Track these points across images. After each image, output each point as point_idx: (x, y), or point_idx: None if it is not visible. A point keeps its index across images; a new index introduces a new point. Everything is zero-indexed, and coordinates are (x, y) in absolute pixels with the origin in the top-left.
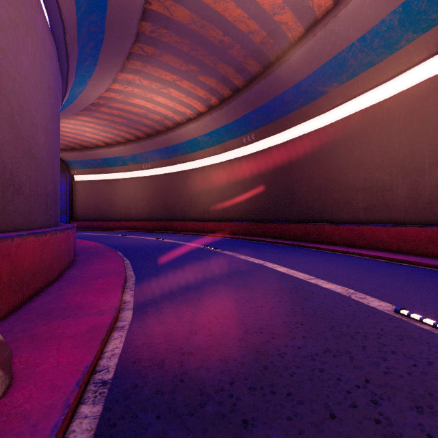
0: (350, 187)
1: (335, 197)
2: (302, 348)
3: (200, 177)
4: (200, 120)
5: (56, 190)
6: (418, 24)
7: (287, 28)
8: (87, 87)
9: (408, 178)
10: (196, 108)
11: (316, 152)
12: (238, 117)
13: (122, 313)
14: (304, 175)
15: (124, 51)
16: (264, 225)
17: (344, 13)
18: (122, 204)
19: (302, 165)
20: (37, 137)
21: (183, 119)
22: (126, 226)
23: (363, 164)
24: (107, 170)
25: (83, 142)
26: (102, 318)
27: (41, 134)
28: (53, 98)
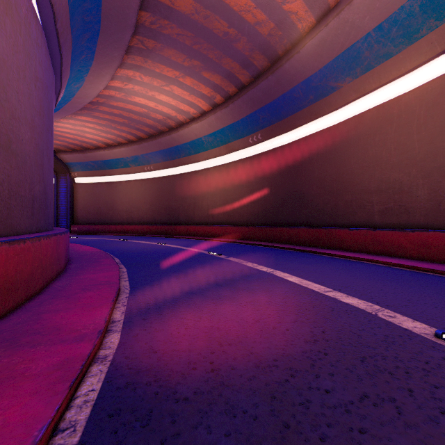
0: (364, 189)
1: (347, 199)
2: (331, 391)
3: (204, 179)
4: (204, 119)
5: (46, 192)
6: (442, 10)
7: (296, 18)
8: (84, 83)
9: (430, 178)
10: (199, 107)
11: (327, 152)
12: (244, 116)
13: (107, 337)
14: (314, 176)
15: (122, 44)
16: (271, 229)
17: None
18: (124, 208)
19: (311, 166)
20: (20, 132)
21: (187, 118)
22: (128, 230)
23: (379, 164)
24: (108, 172)
25: (84, 143)
26: (80, 346)
27: (25, 129)
28: (41, 90)
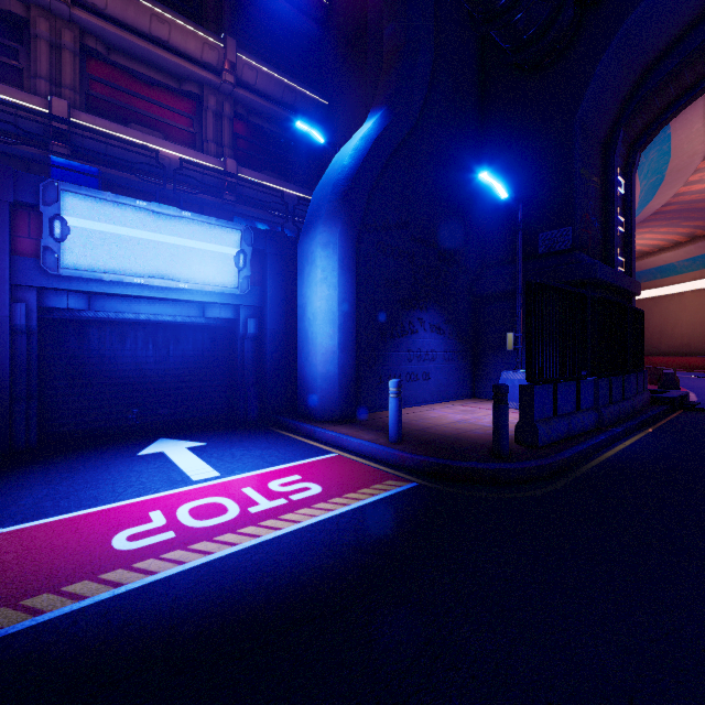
0: None
1: None
2: None
3: (676, 305)
4: (679, 249)
5: None
6: None
7: None
8: None
9: None
10: (673, 240)
11: None
12: None
13: None
14: None
15: None
16: None
17: None
18: None
19: None
20: None
21: (654, 249)
22: None
23: None
24: None
25: None
26: None
27: None
28: None
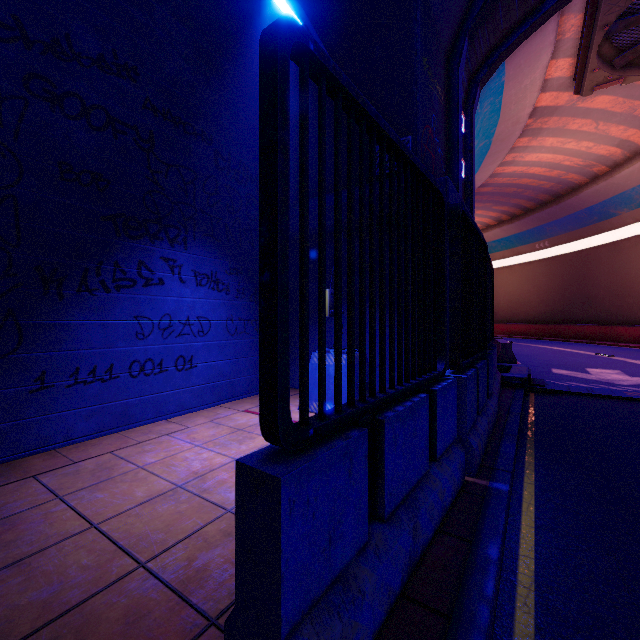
0: None
1: (629, 302)
2: (549, 354)
3: None
4: (489, 231)
5: None
6: None
7: (573, 179)
8: None
9: None
10: (485, 223)
11: (612, 262)
12: (530, 228)
13: None
14: (601, 282)
15: None
16: (558, 327)
17: (619, 176)
18: None
19: (598, 273)
20: None
21: None
22: None
23: None
24: None
25: None
26: None
27: None
28: None
